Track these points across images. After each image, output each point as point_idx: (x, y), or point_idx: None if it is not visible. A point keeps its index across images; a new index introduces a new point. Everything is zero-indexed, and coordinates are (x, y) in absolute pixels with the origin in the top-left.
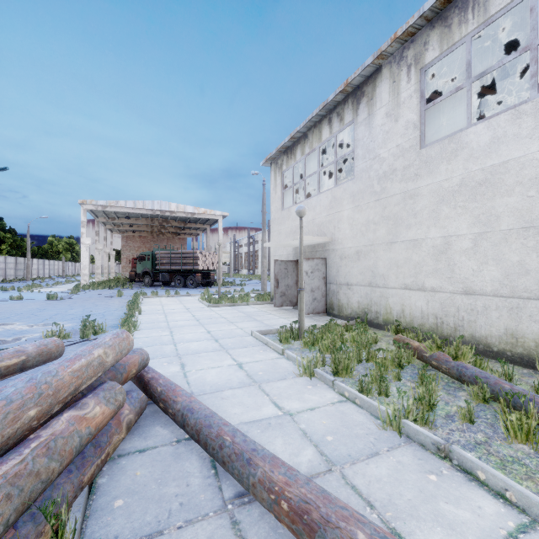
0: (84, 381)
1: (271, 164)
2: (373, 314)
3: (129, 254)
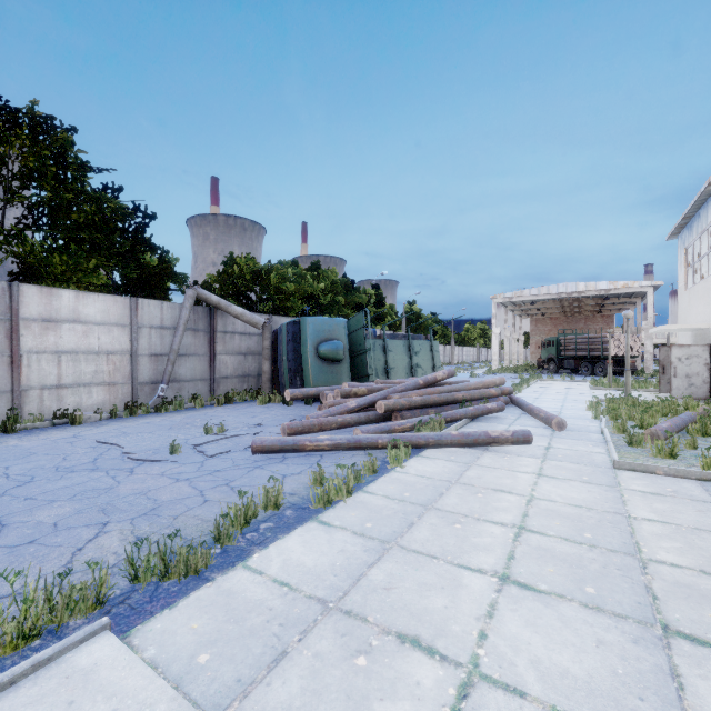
0: (490, 385)
1: (677, 238)
2: None
3: (538, 339)
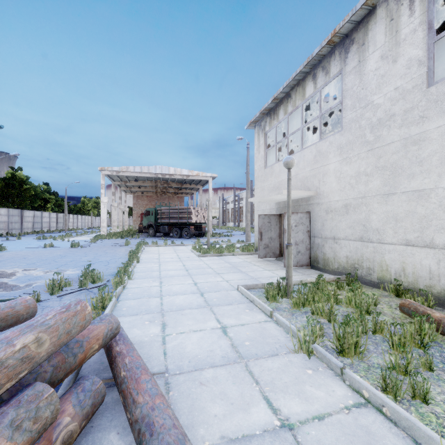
0: None
1: (255, 127)
2: (365, 270)
3: (139, 210)
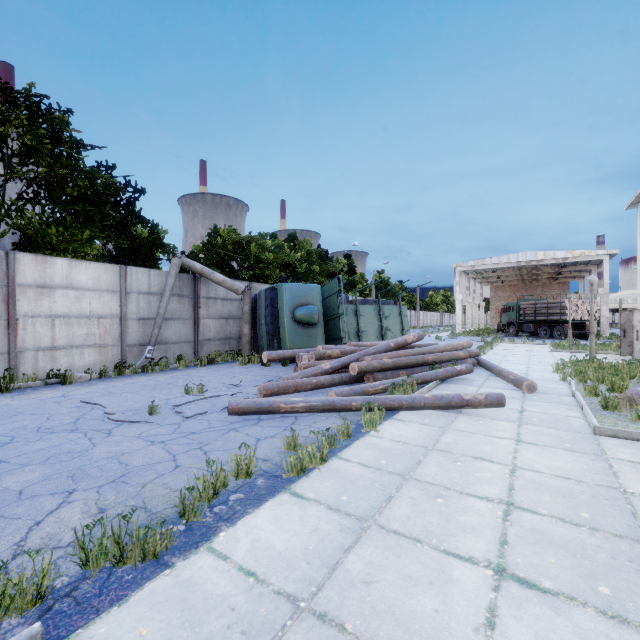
0: (458, 347)
1: (637, 207)
2: None
3: (498, 305)
